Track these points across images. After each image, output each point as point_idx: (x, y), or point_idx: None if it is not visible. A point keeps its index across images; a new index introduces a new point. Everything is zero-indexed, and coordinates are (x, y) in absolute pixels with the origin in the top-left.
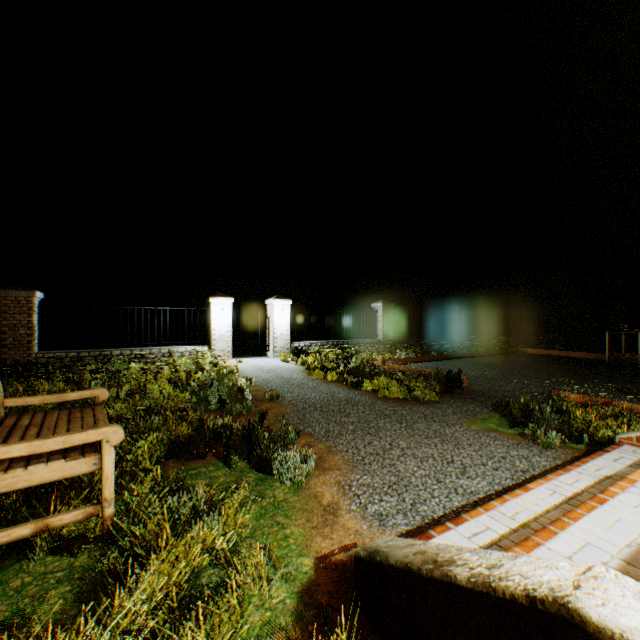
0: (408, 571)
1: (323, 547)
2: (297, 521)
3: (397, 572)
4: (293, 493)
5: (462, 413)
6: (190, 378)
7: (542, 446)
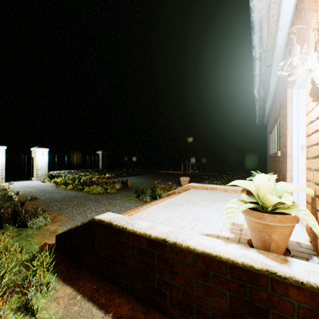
0: (69, 230)
1: (48, 242)
2: (37, 238)
3: (67, 232)
4: (37, 231)
5: (124, 195)
6: None
7: (144, 202)
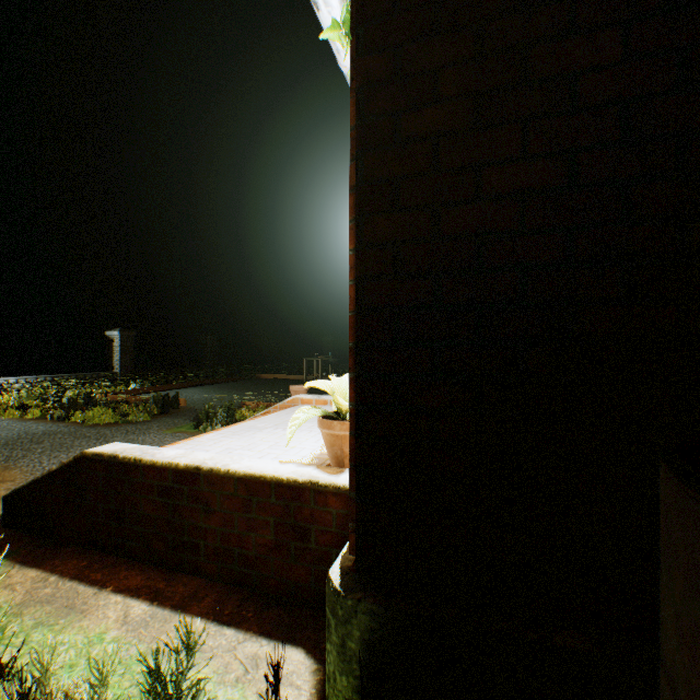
0: (34, 481)
1: None
2: None
3: (29, 487)
4: None
5: (166, 426)
6: None
7: None
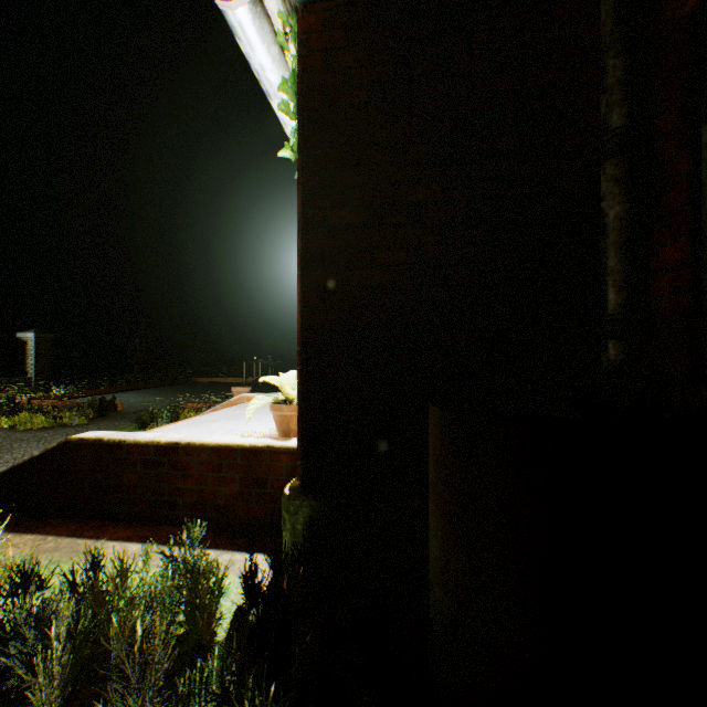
0: (14, 467)
1: None
2: None
3: (8, 472)
4: None
5: (108, 428)
6: None
7: None
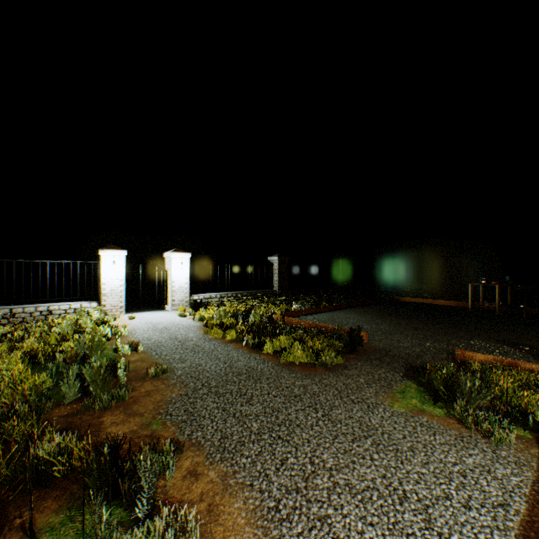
0: None
1: None
2: None
3: None
4: None
5: (376, 383)
6: (59, 347)
7: (490, 440)
